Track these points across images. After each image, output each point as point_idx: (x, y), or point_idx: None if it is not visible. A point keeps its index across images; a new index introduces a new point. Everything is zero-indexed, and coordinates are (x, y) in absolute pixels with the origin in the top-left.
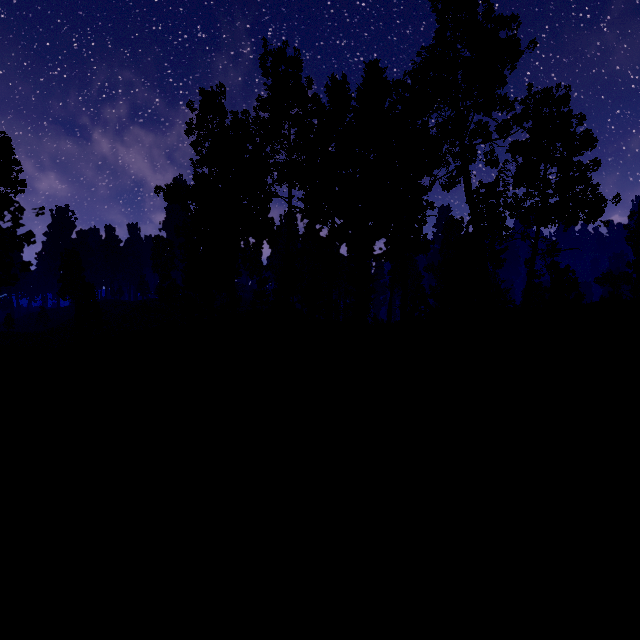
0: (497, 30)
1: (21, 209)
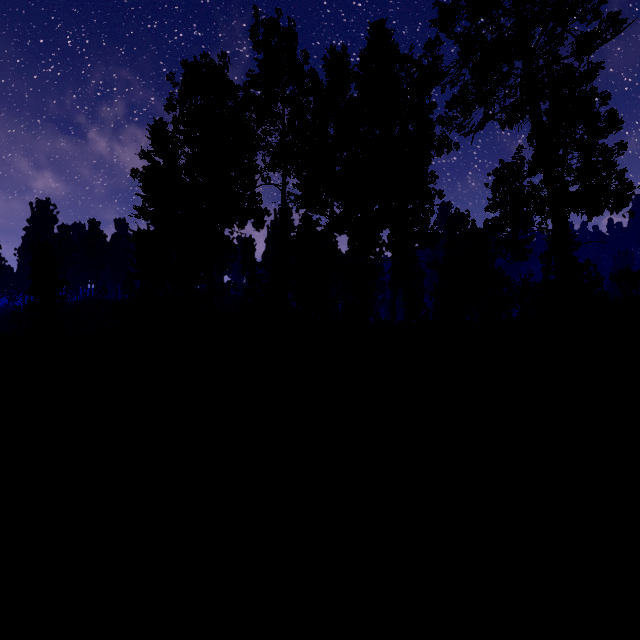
0: None
1: None
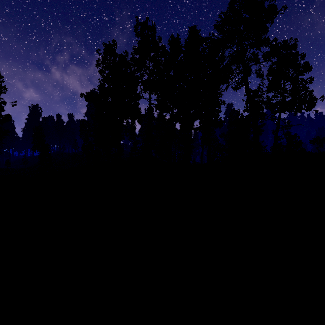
0: (263, 1)
1: (4, 102)
